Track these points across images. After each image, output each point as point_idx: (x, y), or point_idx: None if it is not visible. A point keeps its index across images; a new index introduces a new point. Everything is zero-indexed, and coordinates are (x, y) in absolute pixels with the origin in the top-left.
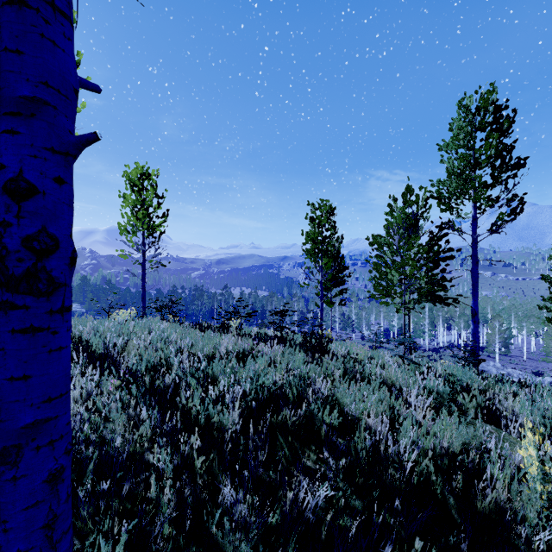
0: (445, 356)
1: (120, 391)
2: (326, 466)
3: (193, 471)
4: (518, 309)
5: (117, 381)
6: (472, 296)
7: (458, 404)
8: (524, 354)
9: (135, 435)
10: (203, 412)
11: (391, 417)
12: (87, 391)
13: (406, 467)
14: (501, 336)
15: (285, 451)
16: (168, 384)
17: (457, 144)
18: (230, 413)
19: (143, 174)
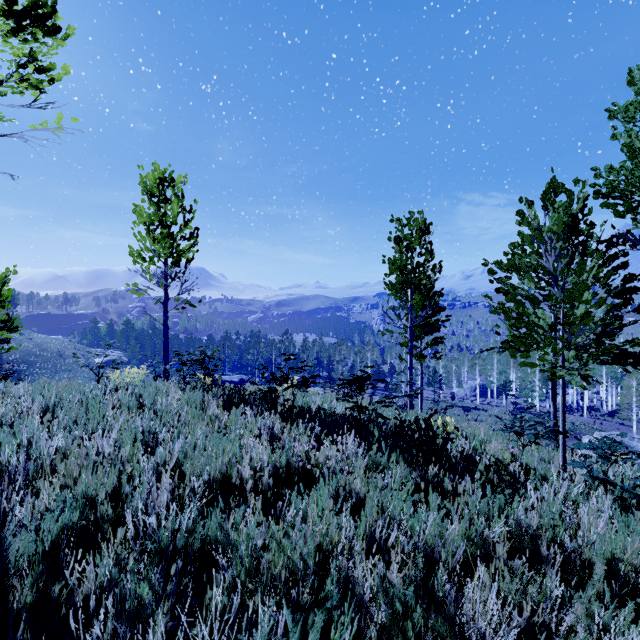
0: None
1: None
2: None
3: None
4: None
5: None
6: None
7: None
8: None
9: None
10: None
11: None
12: None
13: None
14: (639, 399)
15: None
16: (91, 585)
17: None
18: None
19: (164, 180)
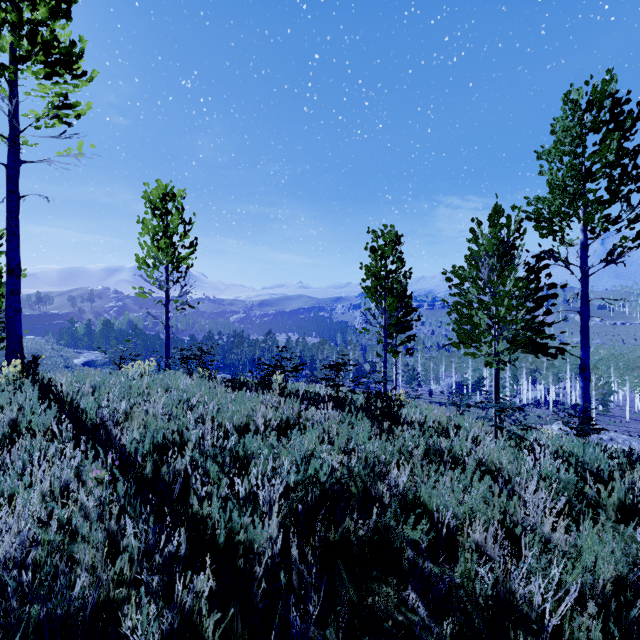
0: (530, 416)
1: (105, 485)
2: (414, 615)
3: (200, 637)
4: (619, 359)
5: (101, 472)
6: (581, 345)
7: (588, 498)
8: (627, 413)
9: (112, 569)
10: (223, 526)
11: (503, 526)
12: (60, 484)
13: (544, 623)
14: (599, 392)
15: (351, 596)
16: (180, 470)
17: (562, 150)
18: (265, 524)
19: (166, 195)
